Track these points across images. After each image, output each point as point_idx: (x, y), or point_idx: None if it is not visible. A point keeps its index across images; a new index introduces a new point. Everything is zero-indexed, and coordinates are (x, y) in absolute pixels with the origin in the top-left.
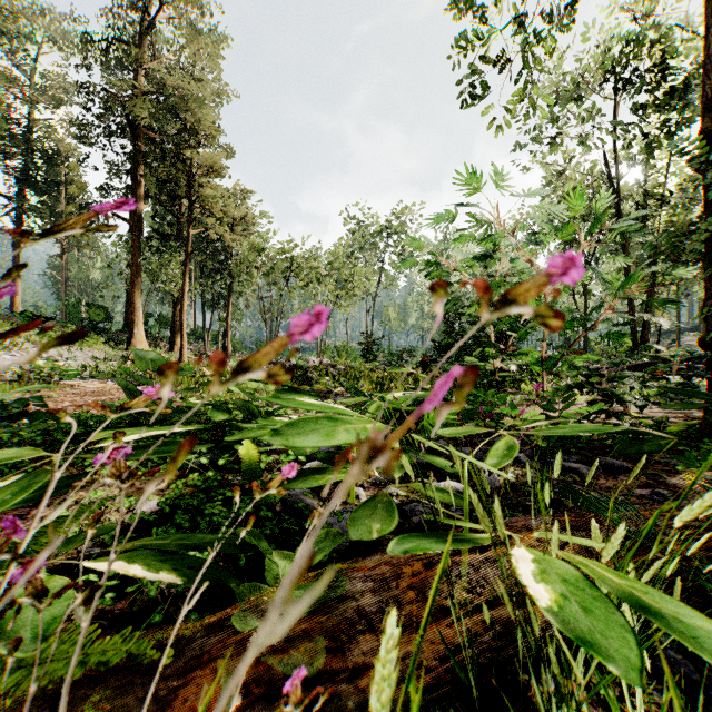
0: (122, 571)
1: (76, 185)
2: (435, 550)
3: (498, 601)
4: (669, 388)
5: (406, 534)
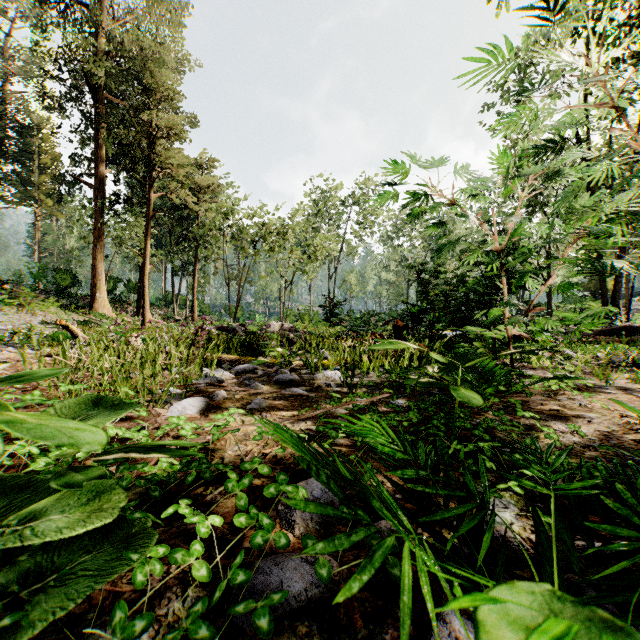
0: None
1: (49, 155)
2: None
3: None
4: None
5: None
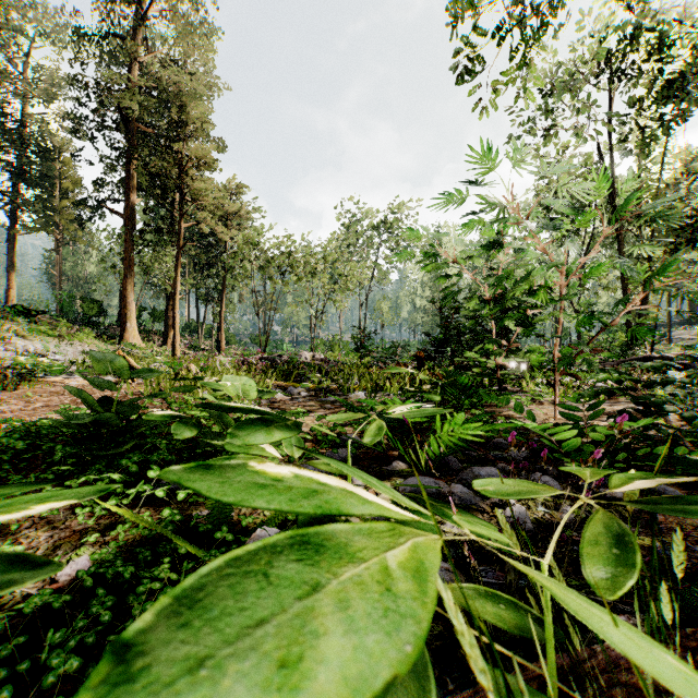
0: None
1: (70, 179)
2: None
3: None
4: None
5: None
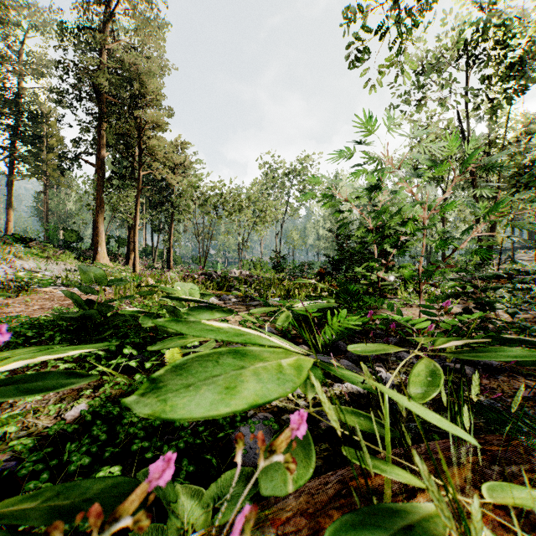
0: None
1: (55, 138)
2: None
3: None
4: None
5: (335, 524)
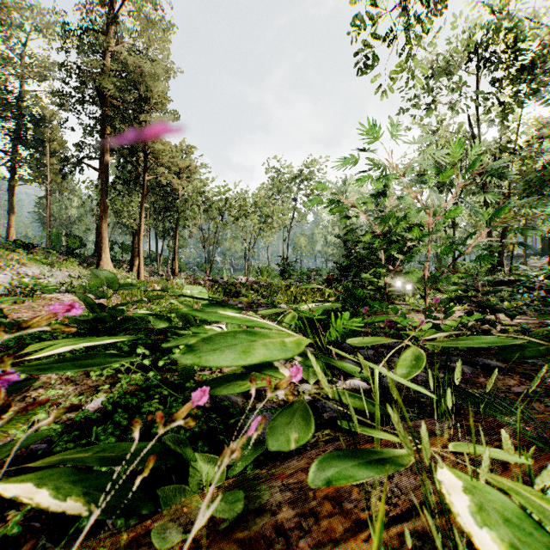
0: (27, 498)
1: (57, 142)
2: (359, 480)
3: (409, 504)
4: (547, 302)
5: (326, 455)
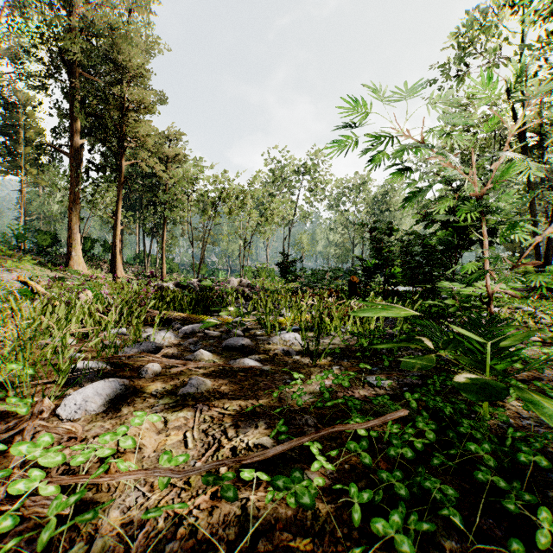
0: None
1: (34, 130)
2: None
3: None
4: None
5: None
